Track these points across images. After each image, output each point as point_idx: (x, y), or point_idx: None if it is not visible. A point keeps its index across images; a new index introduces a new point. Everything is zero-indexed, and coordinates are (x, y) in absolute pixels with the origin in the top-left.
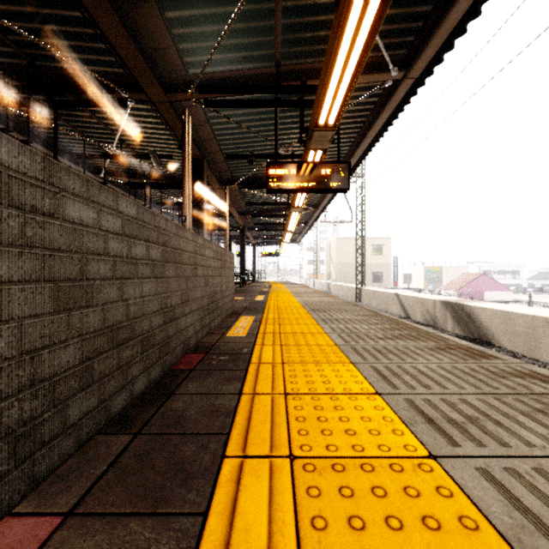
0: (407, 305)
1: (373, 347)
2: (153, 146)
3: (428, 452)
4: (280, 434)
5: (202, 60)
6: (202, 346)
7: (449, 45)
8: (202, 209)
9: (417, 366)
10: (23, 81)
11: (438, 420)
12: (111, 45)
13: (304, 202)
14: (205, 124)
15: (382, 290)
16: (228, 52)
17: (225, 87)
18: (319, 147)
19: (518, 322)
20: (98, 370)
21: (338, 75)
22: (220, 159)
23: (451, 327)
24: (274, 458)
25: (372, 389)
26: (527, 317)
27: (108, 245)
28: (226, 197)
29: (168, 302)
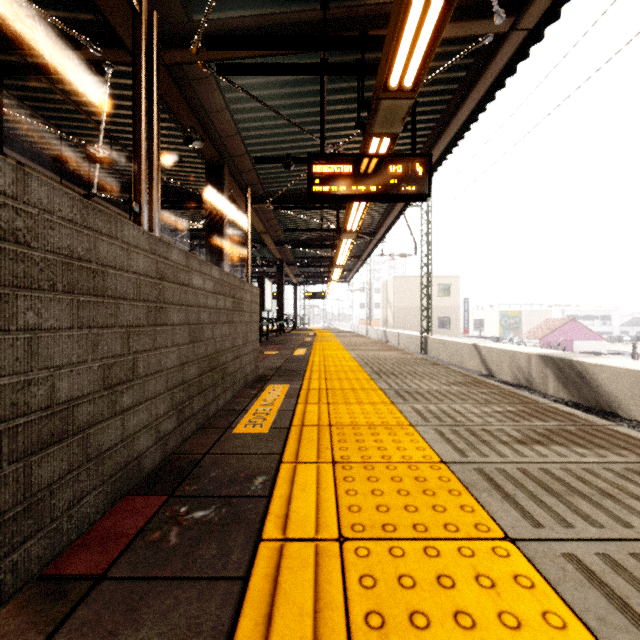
0: (489, 360)
1: (523, 471)
2: None
3: None
4: None
5: None
6: (175, 465)
7: None
8: (222, 231)
9: None
10: None
11: None
12: None
13: (359, 223)
14: (223, 111)
15: (454, 339)
16: None
17: (245, 38)
18: (386, 132)
19: None
20: None
21: None
22: (248, 167)
23: (554, 389)
24: None
25: None
26: None
27: None
28: (246, 204)
29: (35, 395)
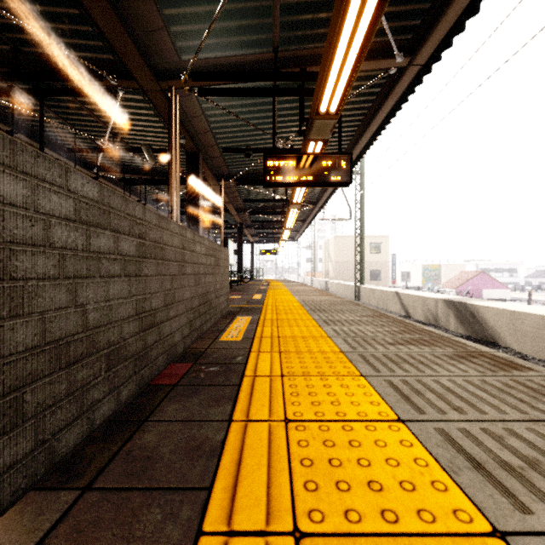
0: (407, 304)
1: (384, 355)
2: (148, 140)
3: (490, 524)
4: (281, 489)
5: (196, 45)
6: (191, 353)
7: (459, 27)
8: (198, 205)
9: (440, 380)
10: (6, 68)
11: (488, 464)
12: (95, 24)
13: (302, 197)
14: (200, 116)
15: (381, 288)
16: (223, 36)
17: (220, 73)
18: (320, 138)
19: (526, 322)
20: (33, 401)
21: (342, 53)
22: (217, 154)
23: (454, 326)
24: (272, 536)
25: (393, 413)
26: (536, 317)
27: (51, 234)
28: (221, 190)
29: (147, 305)
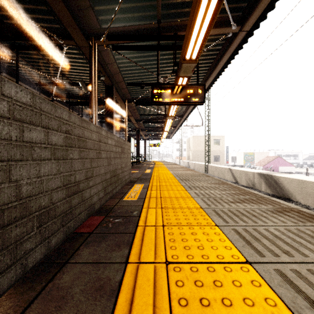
0: (236, 175)
1: (229, 210)
2: (83, 78)
3: None
4: None
5: (110, 18)
6: (104, 208)
7: (271, 7)
8: (112, 117)
9: (269, 229)
10: None
11: None
12: (47, 3)
13: (174, 112)
14: (113, 63)
15: (220, 166)
16: (127, 13)
17: (125, 36)
18: (185, 75)
19: (309, 186)
20: None
21: (200, 19)
22: (124, 87)
23: (264, 189)
24: None
25: (241, 255)
26: None
27: None
28: (125, 107)
29: (72, 179)
